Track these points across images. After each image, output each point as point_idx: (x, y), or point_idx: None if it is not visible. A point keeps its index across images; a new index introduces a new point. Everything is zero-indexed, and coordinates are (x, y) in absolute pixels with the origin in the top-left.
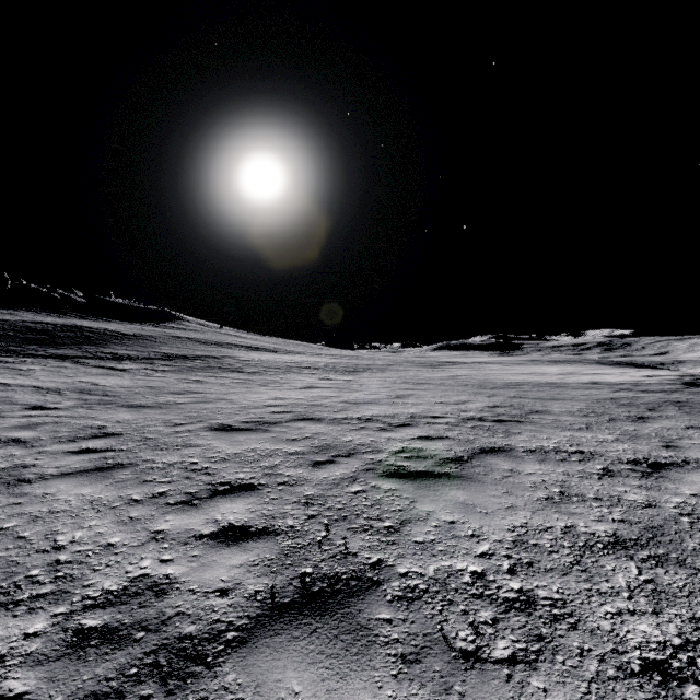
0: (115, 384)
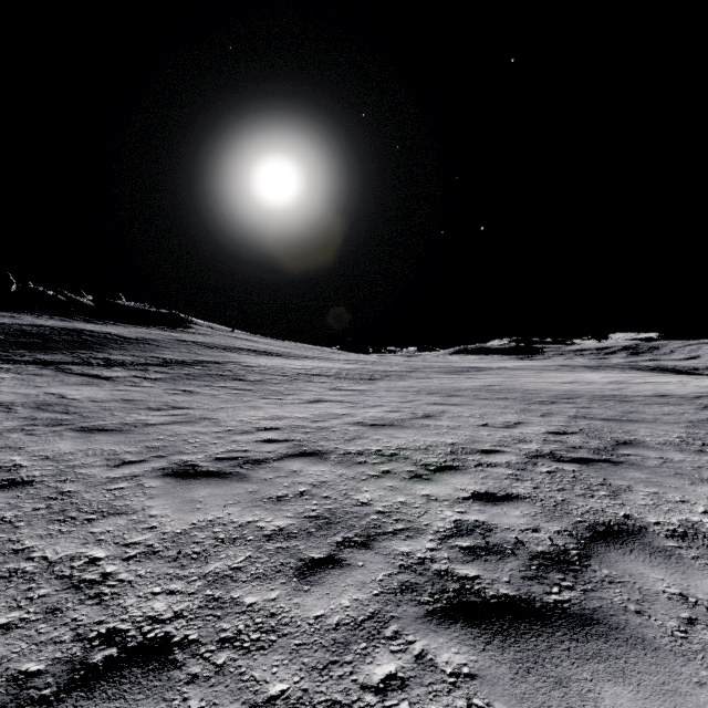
0: (86, 396)
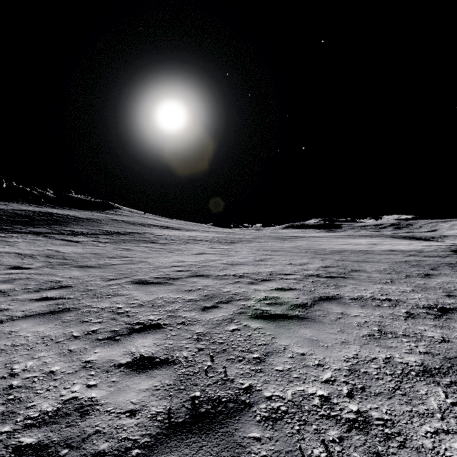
0: (71, 251)
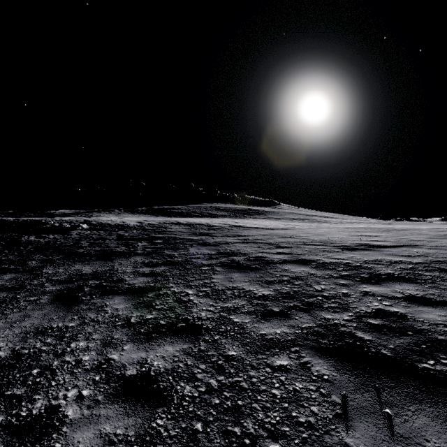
0: (293, 223)
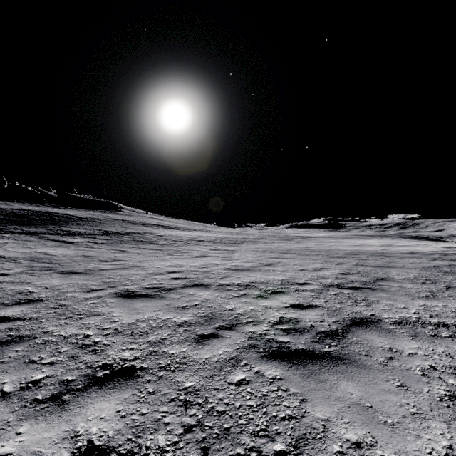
0: (61, 254)
